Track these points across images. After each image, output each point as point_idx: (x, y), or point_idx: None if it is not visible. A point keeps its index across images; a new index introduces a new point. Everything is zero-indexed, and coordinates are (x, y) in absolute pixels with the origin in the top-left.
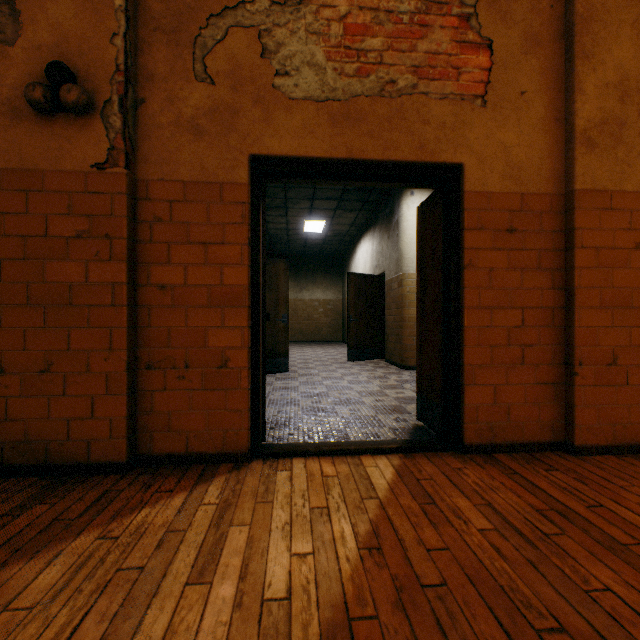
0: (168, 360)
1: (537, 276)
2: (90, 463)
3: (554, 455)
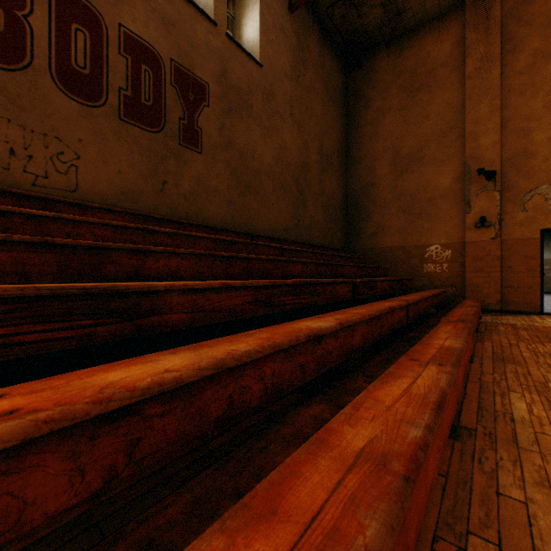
0: (510, 286)
1: None
2: (489, 309)
3: None
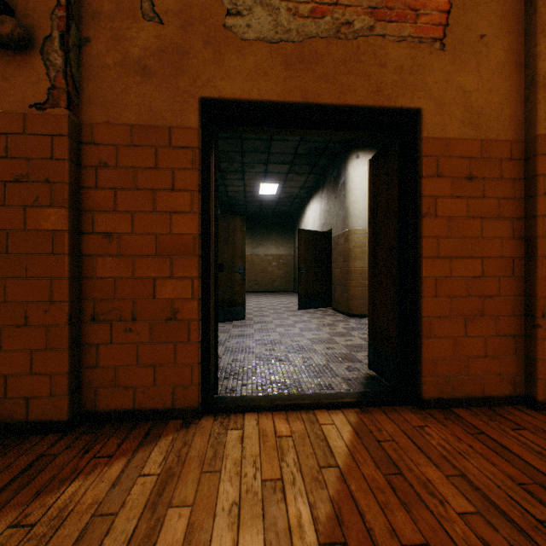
0: (114, 312)
1: (497, 225)
2: (29, 422)
3: (516, 410)
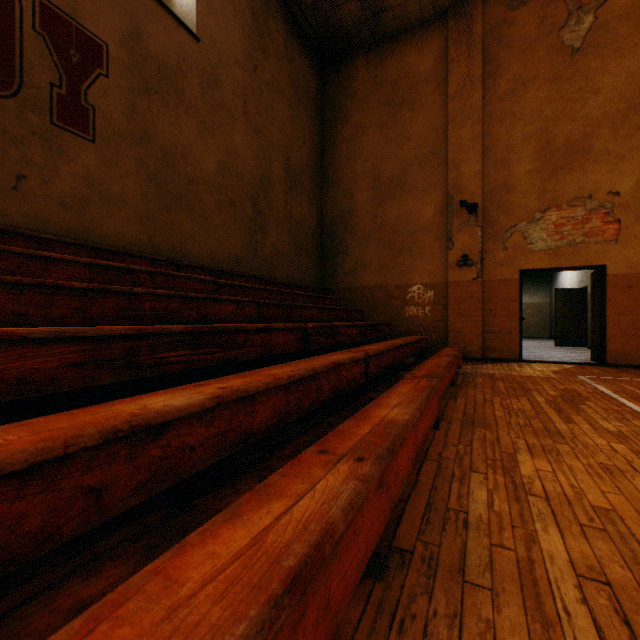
0: (492, 331)
1: None
2: (471, 357)
3: None
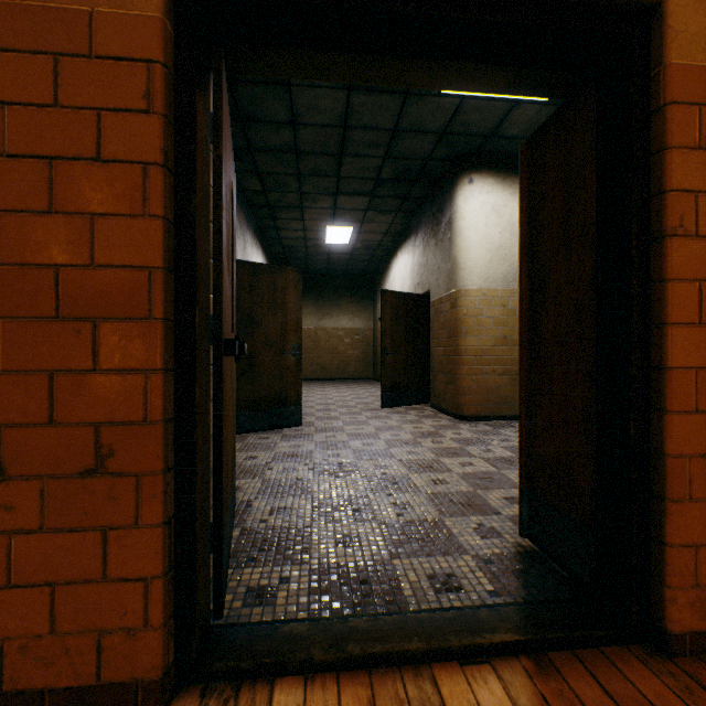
0: None
1: None
2: None
3: None
